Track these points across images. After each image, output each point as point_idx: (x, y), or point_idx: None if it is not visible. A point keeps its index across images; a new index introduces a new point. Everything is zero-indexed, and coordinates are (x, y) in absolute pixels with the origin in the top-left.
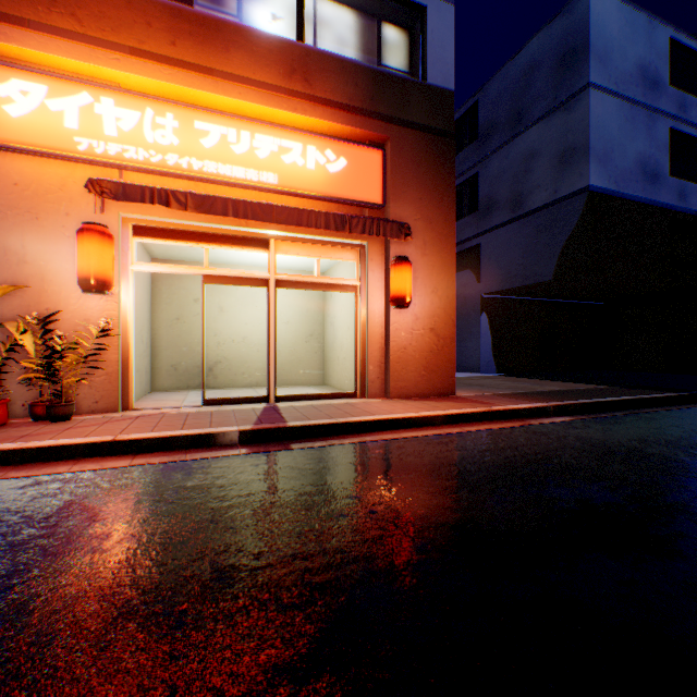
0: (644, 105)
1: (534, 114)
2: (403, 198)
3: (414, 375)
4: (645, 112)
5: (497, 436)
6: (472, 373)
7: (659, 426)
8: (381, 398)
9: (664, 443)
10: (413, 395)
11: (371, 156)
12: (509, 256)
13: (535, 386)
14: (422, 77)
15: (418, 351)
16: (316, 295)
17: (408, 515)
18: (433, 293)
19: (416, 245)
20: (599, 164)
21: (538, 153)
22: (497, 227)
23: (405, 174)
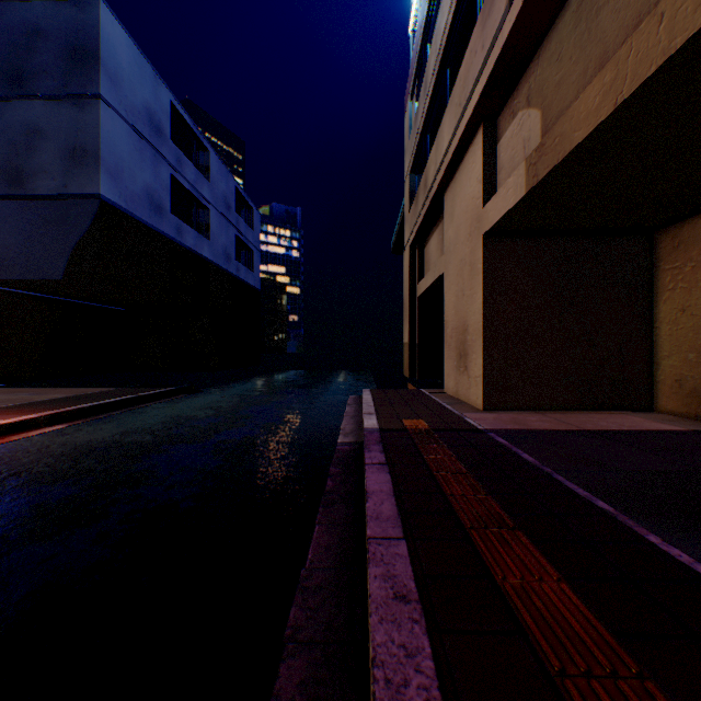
0: (152, 144)
1: (41, 87)
2: None
3: None
4: (153, 151)
5: None
6: None
7: (146, 417)
8: None
9: (142, 431)
10: None
11: None
12: (6, 239)
13: (37, 395)
14: None
15: None
16: None
17: None
18: None
19: None
20: (112, 179)
21: (46, 134)
22: None
23: None
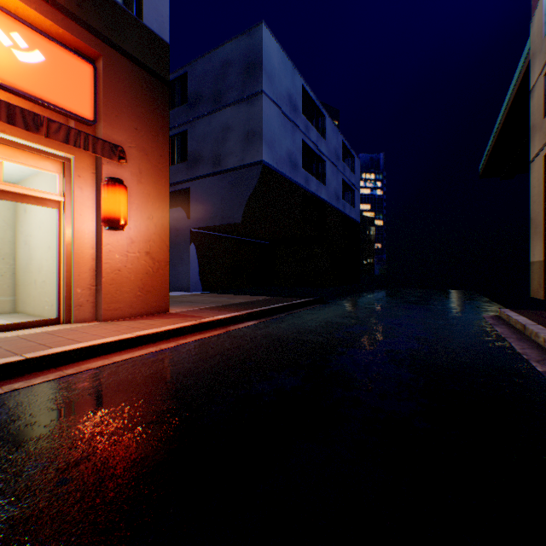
0: (291, 119)
1: (229, 99)
2: (118, 122)
3: (130, 296)
4: (291, 124)
5: (208, 344)
6: (183, 291)
7: (305, 321)
8: (93, 321)
9: (311, 332)
10: (129, 316)
11: (80, 65)
12: (212, 201)
13: (231, 299)
14: (138, 15)
15: (135, 273)
16: (3, 208)
17: (118, 467)
18: (150, 220)
19: (133, 172)
20: (269, 148)
21: (232, 128)
22: (203, 176)
23: (121, 100)
